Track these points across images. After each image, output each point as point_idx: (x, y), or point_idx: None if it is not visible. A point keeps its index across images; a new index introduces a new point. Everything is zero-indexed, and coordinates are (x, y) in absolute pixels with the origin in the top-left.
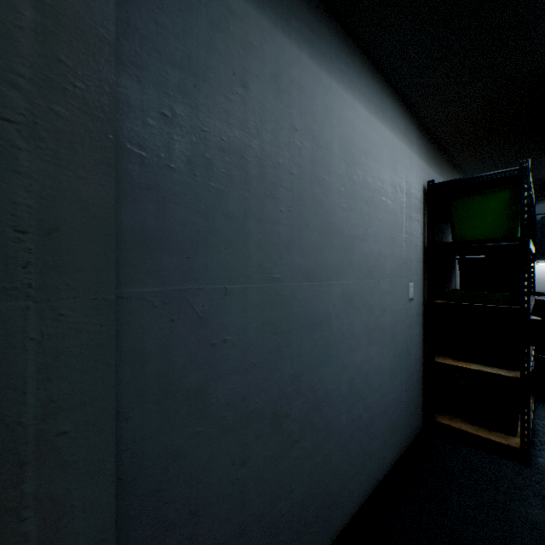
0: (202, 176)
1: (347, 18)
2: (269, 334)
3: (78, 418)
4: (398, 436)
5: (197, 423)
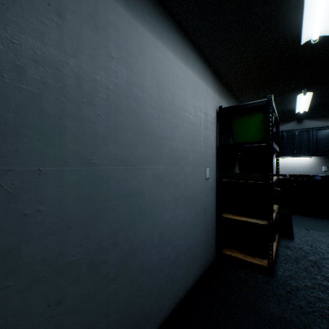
0: (11, 79)
1: None
2: (86, 204)
3: None
4: (198, 264)
5: (6, 279)
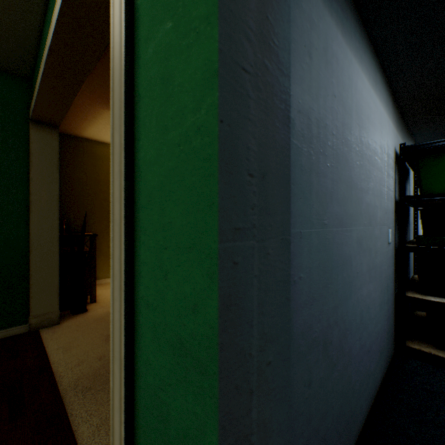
0: None
1: (365, 2)
2: (321, 272)
3: (274, 349)
4: (383, 359)
5: None
